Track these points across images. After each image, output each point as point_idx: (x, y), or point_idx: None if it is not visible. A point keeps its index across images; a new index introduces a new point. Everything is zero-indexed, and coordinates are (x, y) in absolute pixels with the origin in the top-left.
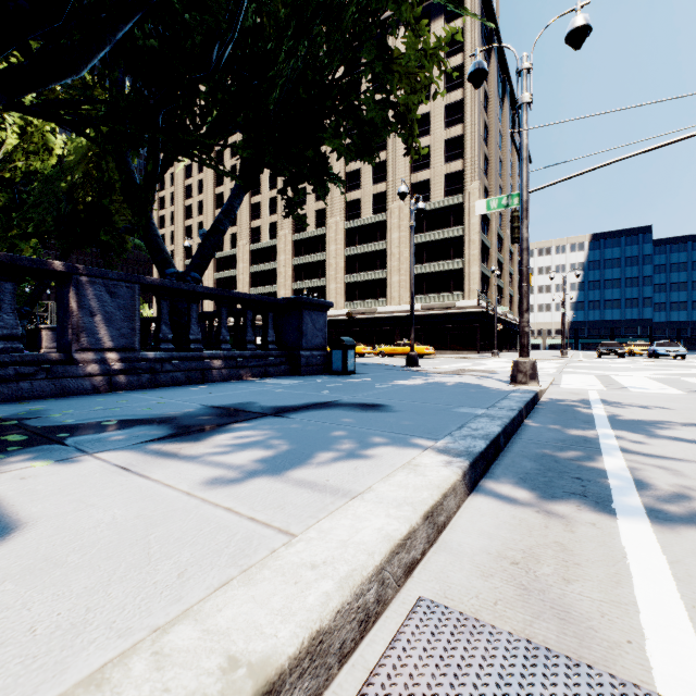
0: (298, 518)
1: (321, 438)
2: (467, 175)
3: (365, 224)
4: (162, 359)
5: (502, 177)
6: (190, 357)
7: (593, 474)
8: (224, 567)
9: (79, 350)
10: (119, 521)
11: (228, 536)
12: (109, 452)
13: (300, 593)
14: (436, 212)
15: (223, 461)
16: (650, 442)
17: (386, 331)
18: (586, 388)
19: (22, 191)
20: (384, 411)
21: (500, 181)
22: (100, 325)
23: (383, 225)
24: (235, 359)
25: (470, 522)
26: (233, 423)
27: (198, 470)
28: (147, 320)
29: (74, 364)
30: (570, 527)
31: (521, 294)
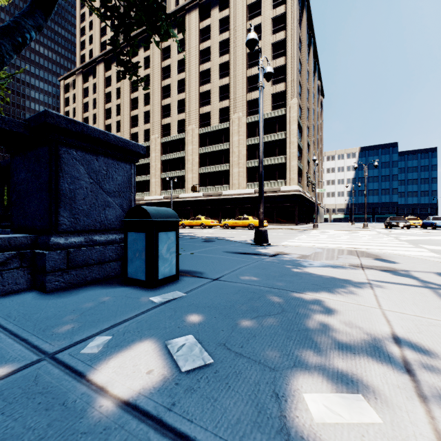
0: None
1: None
2: (288, 94)
3: (214, 130)
4: None
5: (309, 102)
6: None
7: None
8: None
9: None
10: None
11: None
12: None
13: None
14: (265, 121)
15: None
16: None
17: (229, 208)
18: None
19: None
20: None
21: (308, 104)
22: None
23: (226, 131)
24: None
25: None
26: None
27: None
28: None
29: None
30: None
31: None
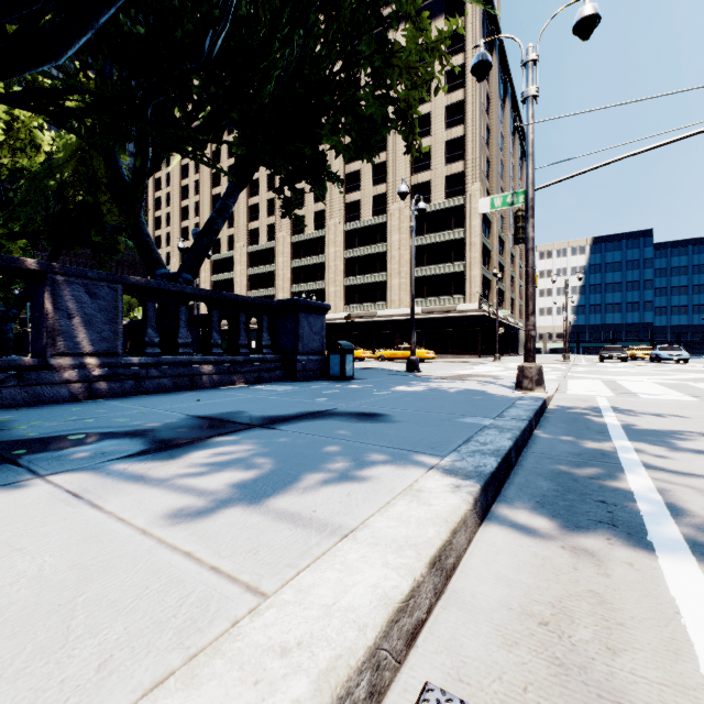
0: (273, 567)
1: (311, 455)
2: (468, 177)
3: (365, 226)
4: (148, 364)
5: (504, 179)
6: (179, 362)
7: (618, 496)
8: (164, 650)
9: (56, 355)
10: (45, 574)
11: (180, 597)
12: (64, 474)
13: (260, 702)
14: (437, 214)
15: (195, 485)
16: (674, 455)
17: (386, 334)
18: (594, 394)
19: (9, 190)
20: (383, 422)
21: (502, 183)
22: (79, 328)
23: (383, 227)
24: (227, 364)
25: (484, 562)
26: (215, 436)
27: (163, 497)
28: (138, 323)
29: (49, 370)
30: (604, 569)
31: (527, 296)
